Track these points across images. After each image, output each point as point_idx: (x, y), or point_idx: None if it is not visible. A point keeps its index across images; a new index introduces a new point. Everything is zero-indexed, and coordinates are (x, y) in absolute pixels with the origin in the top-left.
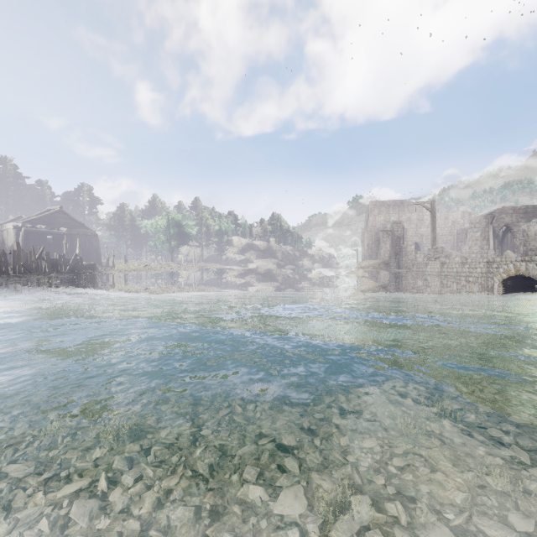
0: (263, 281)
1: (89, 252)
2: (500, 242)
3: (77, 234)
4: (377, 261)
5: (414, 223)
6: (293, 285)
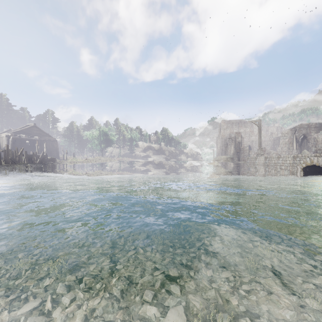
0: (157, 168)
1: (52, 151)
2: (299, 145)
3: (44, 140)
4: (226, 156)
5: (247, 133)
6: (175, 171)
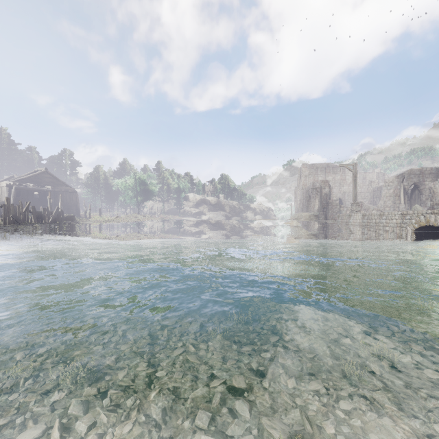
0: (214, 230)
1: (69, 206)
2: (409, 198)
3: (60, 191)
4: (308, 213)
5: (337, 182)
6: (238, 233)
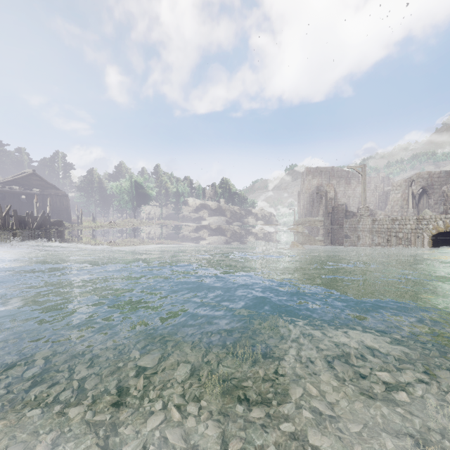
0: (214, 236)
1: (60, 211)
2: (416, 203)
3: (49, 194)
4: (313, 218)
5: (342, 186)
6: (240, 240)
